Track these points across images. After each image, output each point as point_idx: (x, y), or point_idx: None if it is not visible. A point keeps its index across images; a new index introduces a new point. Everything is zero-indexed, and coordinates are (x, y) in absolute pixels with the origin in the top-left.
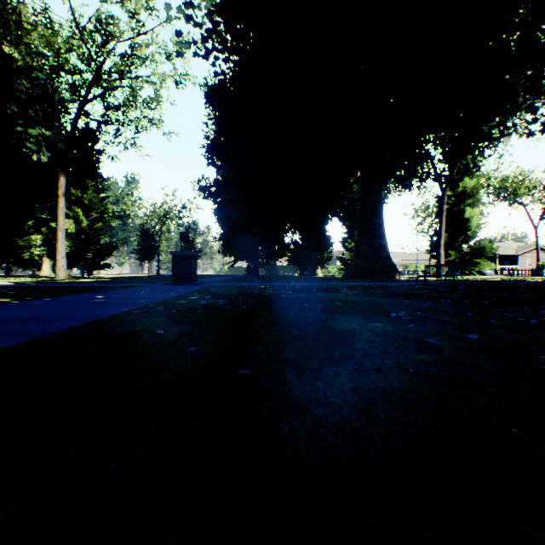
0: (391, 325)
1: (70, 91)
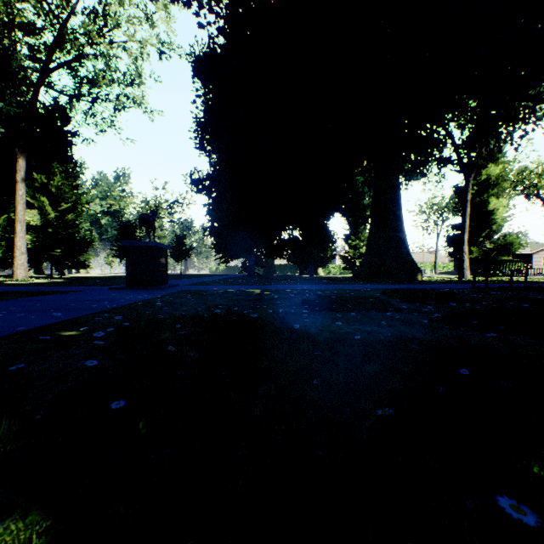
0: None
1: (30, 56)
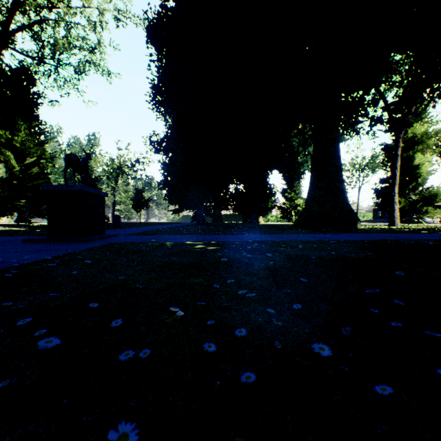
0: None
1: None
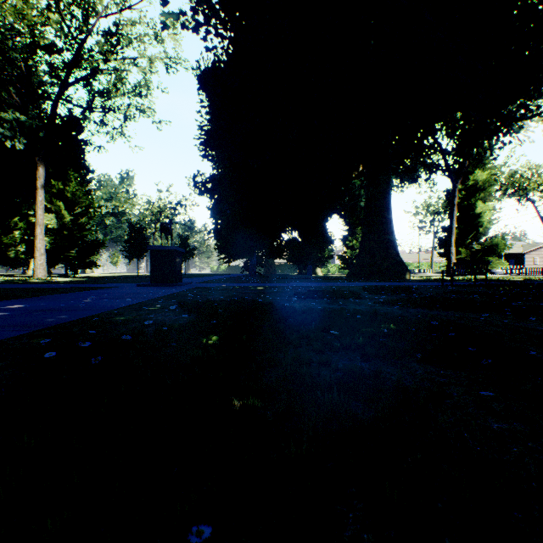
0: None
1: (49, 73)
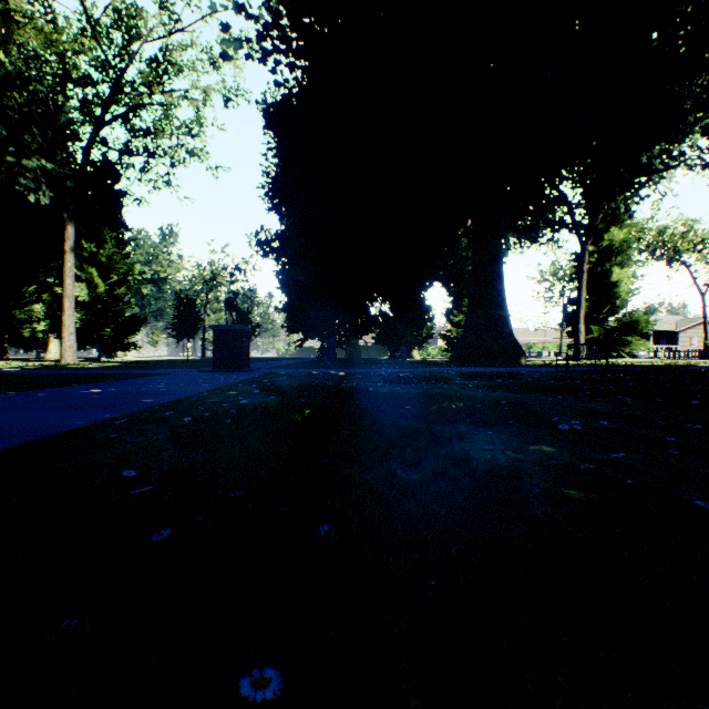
0: (572, 451)
1: (80, 110)
